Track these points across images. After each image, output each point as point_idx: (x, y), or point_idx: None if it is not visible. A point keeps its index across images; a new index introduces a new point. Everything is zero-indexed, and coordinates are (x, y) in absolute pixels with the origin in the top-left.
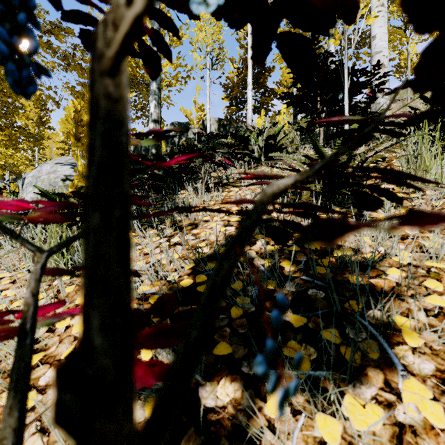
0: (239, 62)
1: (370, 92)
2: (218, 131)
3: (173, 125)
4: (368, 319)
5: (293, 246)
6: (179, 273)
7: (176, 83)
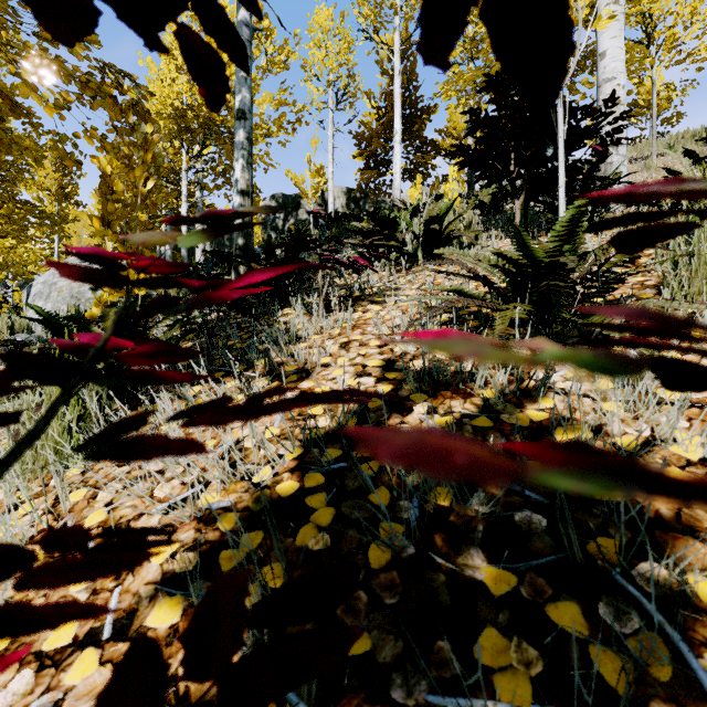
0: (380, 98)
1: (599, 145)
2: (347, 208)
3: (275, 199)
4: (639, 583)
5: (479, 418)
6: (274, 467)
7: (278, 132)
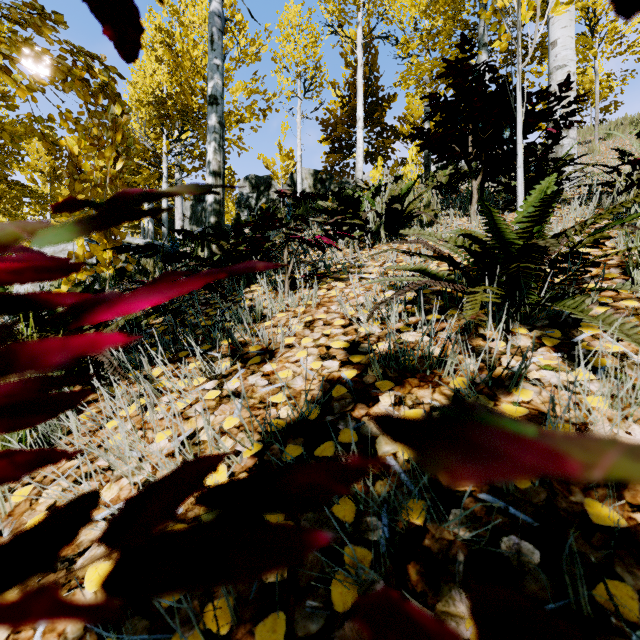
0: (344, 87)
1: (553, 128)
2: (314, 188)
3: (248, 180)
4: None
5: None
6: (230, 466)
7: (250, 118)
